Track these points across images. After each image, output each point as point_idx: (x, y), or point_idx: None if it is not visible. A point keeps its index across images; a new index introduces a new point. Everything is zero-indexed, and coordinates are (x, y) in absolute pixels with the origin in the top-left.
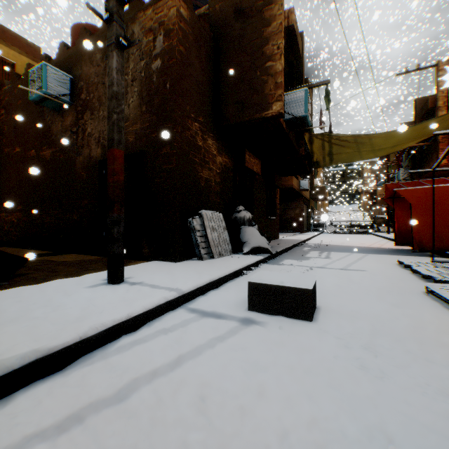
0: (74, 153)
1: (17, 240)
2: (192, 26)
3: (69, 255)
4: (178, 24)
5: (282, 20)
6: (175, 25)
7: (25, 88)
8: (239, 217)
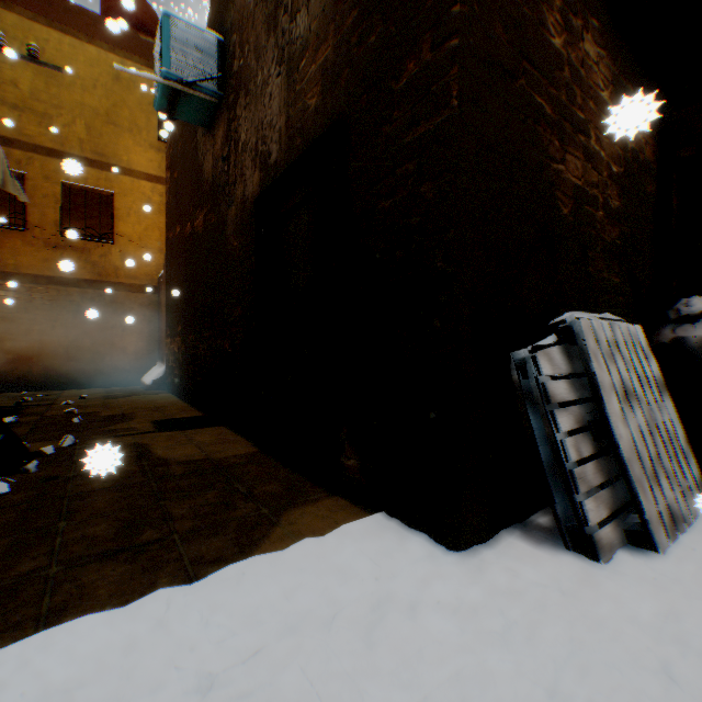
0: (224, 204)
1: (176, 383)
2: None
3: (209, 429)
4: None
5: None
6: None
7: (125, 71)
8: (698, 340)
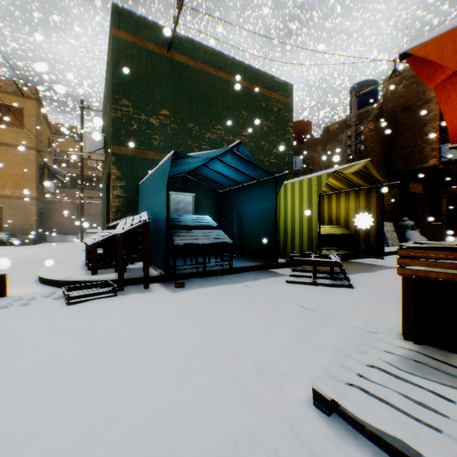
0: None
1: None
2: (375, 129)
3: None
4: (369, 134)
5: (435, 111)
6: (367, 136)
7: None
8: (403, 224)
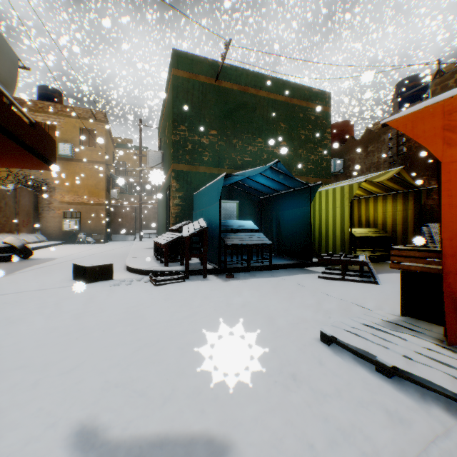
0: None
1: None
2: None
3: None
4: None
5: None
6: None
7: None
8: None
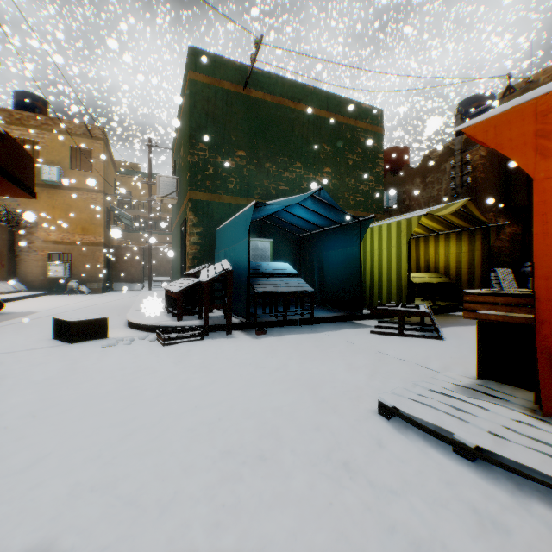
0: None
1: None
2: (487, 155)
3: None
4: (479, 162)
5: None
6: (477, 164)
7: None
8: (526, 271)
